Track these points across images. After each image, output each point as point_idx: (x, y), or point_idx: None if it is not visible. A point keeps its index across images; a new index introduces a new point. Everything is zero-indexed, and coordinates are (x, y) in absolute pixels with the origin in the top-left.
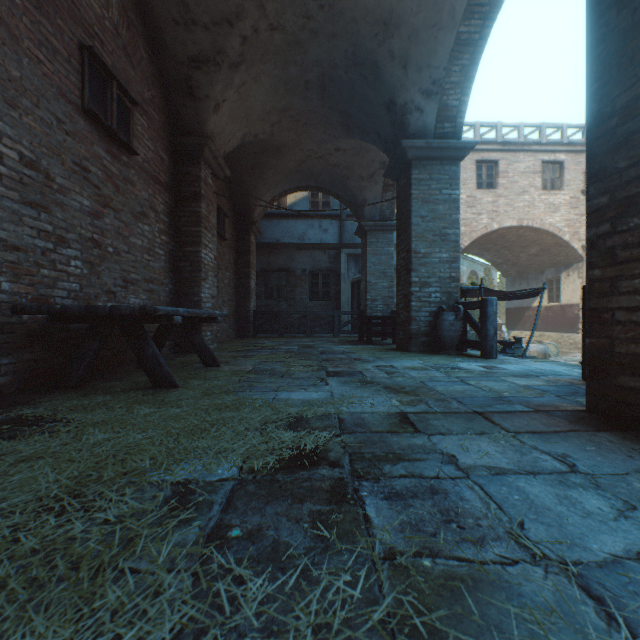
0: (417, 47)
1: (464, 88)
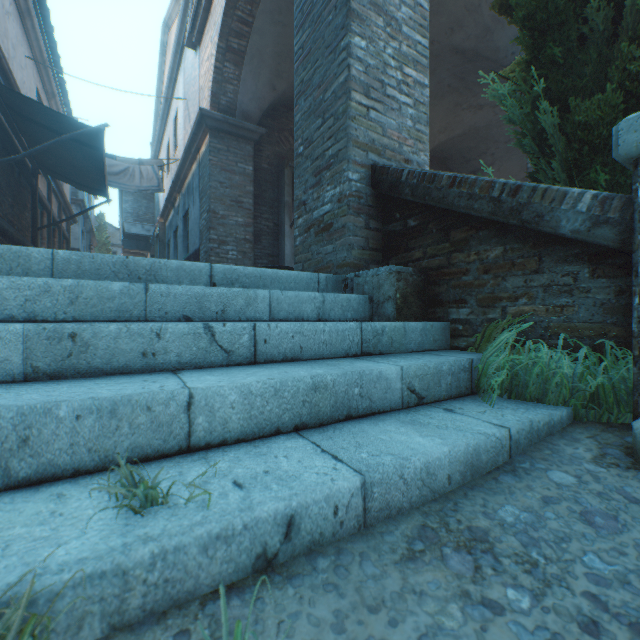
0: None
1: None
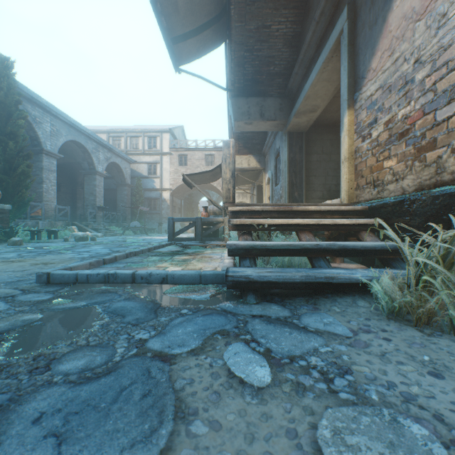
0: (74, 152)
1: (91, 159)
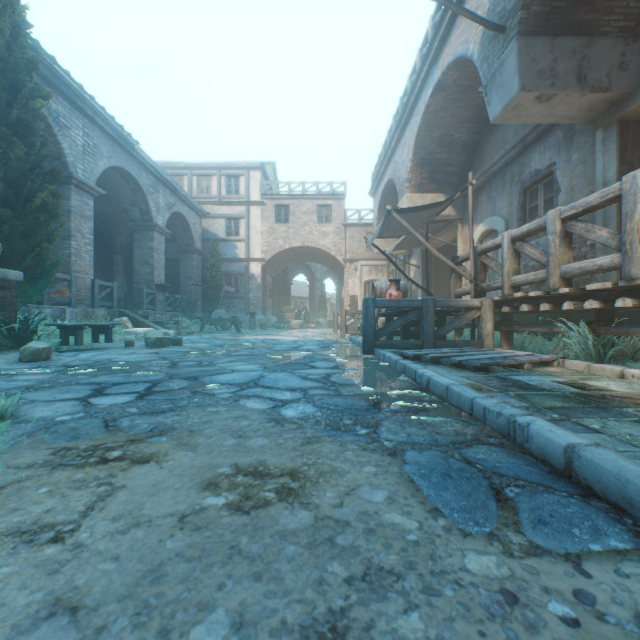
0: (118, 191)
1: (146, 203)
